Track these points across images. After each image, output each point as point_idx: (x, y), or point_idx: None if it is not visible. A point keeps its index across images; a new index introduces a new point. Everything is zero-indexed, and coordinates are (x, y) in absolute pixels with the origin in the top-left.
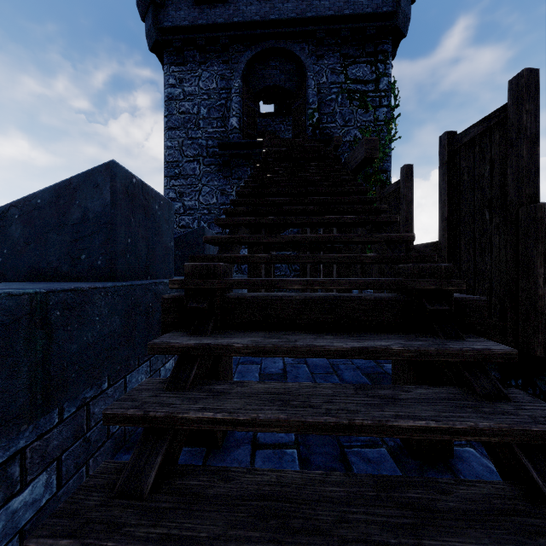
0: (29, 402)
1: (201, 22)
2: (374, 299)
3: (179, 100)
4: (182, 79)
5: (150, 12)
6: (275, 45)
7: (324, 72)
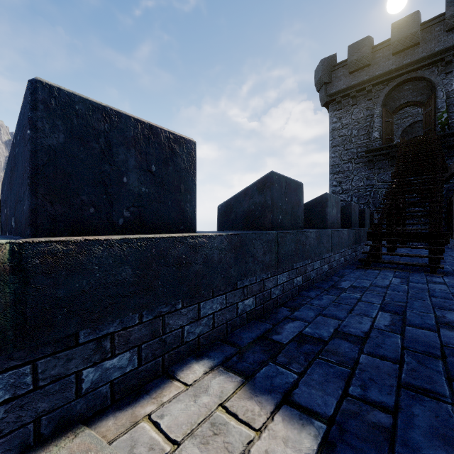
0: (354, 243)
1: (353, 83)
2: (418, 232)
3: (339, 129)
4: (340, 117)
5: (323, 88)
6: (407, 77)
7: (453, 82)
